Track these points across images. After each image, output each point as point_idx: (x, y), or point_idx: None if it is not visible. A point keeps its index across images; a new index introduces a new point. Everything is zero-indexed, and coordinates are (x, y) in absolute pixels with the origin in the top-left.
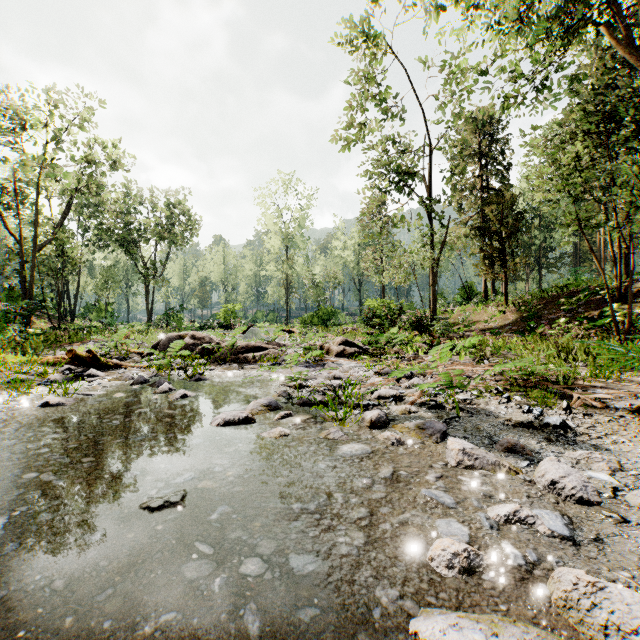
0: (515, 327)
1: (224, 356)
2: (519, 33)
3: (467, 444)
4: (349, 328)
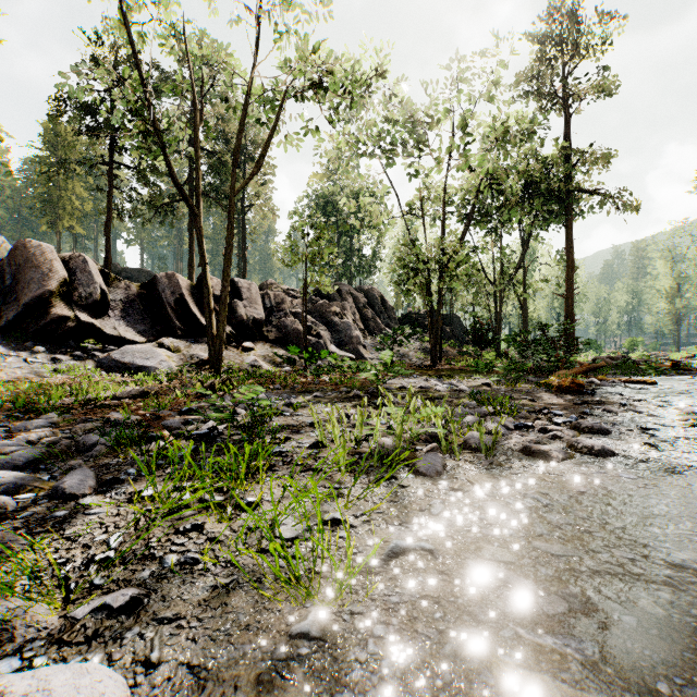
0: None
1: (679, 358)
2: None
3: None
4: None
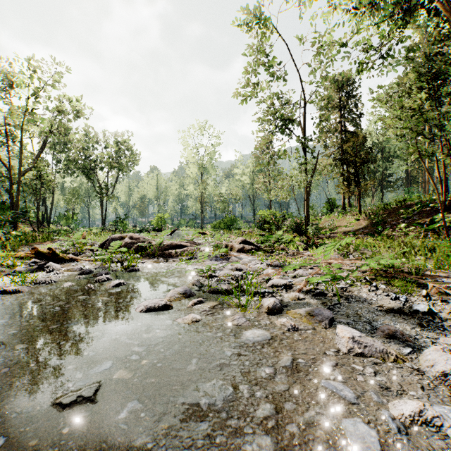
0: (367, 230)
1: (154, 252)
2: (372, 13)
3: (355, 332)
4: (246, 231)
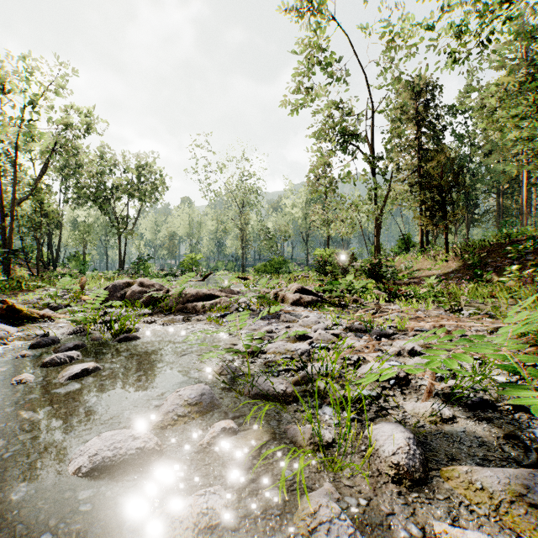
0: (460, 274)
1: (171, 305)
2: None
3: None
4: (300, 275)
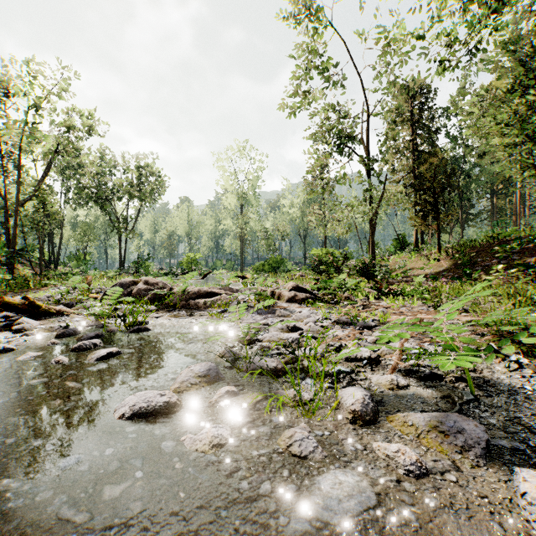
0: (450, 273)
1: (175, 302)
2: None
3: None
4: (297, 274)
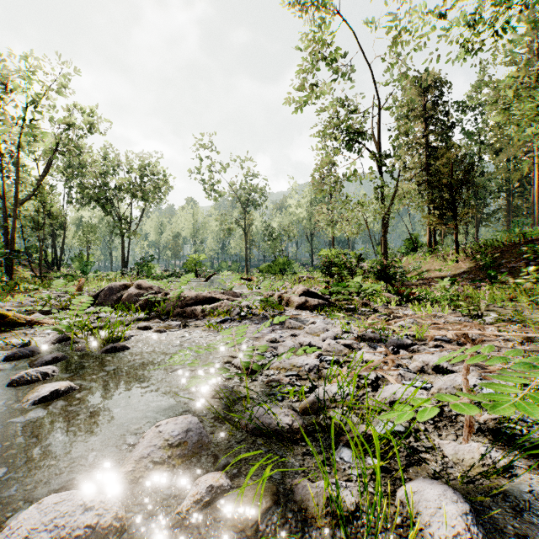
0: (471, 276)
1: (168, 309)
2: None
3: None
4: (305, 276)
